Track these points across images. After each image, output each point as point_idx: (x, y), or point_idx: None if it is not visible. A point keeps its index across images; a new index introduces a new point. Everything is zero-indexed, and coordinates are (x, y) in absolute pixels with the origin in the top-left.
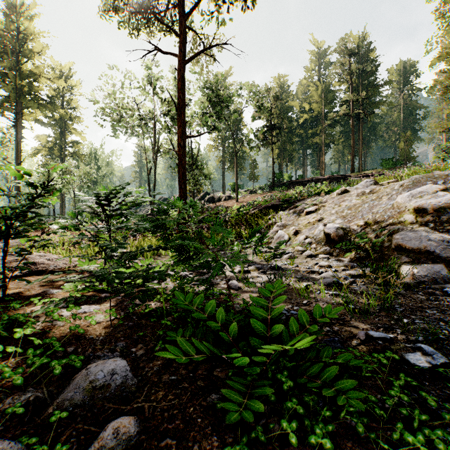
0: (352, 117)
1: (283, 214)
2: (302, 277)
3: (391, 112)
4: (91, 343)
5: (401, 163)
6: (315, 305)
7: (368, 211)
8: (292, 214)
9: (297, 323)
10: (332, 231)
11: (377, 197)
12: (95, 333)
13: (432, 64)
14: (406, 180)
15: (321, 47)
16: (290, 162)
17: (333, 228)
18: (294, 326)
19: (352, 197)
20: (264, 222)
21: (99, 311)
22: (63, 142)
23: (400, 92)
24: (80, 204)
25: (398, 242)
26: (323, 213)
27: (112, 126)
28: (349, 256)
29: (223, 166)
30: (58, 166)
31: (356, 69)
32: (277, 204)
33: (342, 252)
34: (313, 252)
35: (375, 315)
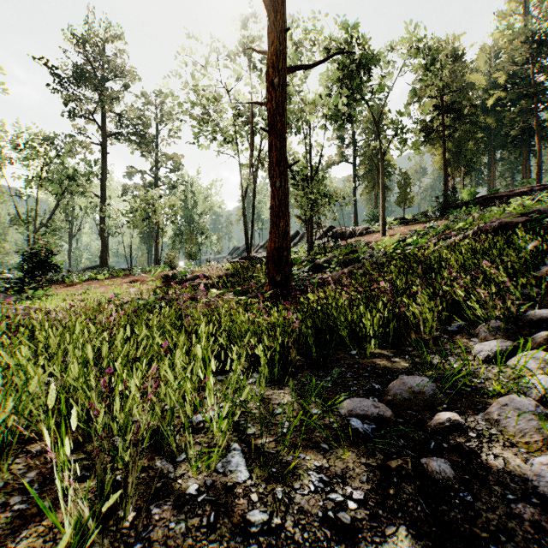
0: None
1: None
2: None
3: None
4: None
5: None
6: None
7: None
8: None
9: None
10: None
11: None
12: None
13: None
14: None
15: None
16: (469, 171)
17: None
18: None
19: None
20: (511, 266)
21: None
22: (157, 175)
23: None
24: None
25: None
26: None
27: (193, 131)
28: None
29: (355, 189)
30: None
31: None
32: (515, 221)
33: None
34: None
35: None
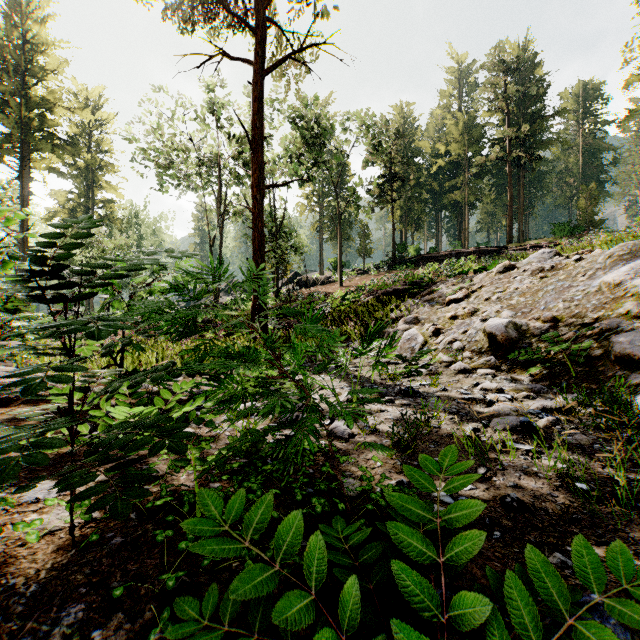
0: (509, 163)
1: (412, 304)
2: (459, 411)
3: (566, 156)
4: (0, 608)
5: (581, 229)
6: (573, 540)
7: (556, 297)
8: (426, 304)
9: (529, 597)
10: (499, 331)
11: (568, 275)
12: (27, 570)
13: (628, 84)
14: (617, 247)
15: (463, 62)
16: (418, 228)
17: (500, 326)
18: (525, 609)
19: (523, 276)
20: (383, 316)
21: (61, 503)
22: (90, 201)
23: (578, 127)
24: (6, 276)
25: (622, 349)
26: (478, 301)
27: (158, 176)
28: (531, 373)
29: (320, 235)
30: (18, 213)
31: (515, 91)
32: (402, 288)
33: (516, 365)
34: (467, 364)
35: (637, 508)
